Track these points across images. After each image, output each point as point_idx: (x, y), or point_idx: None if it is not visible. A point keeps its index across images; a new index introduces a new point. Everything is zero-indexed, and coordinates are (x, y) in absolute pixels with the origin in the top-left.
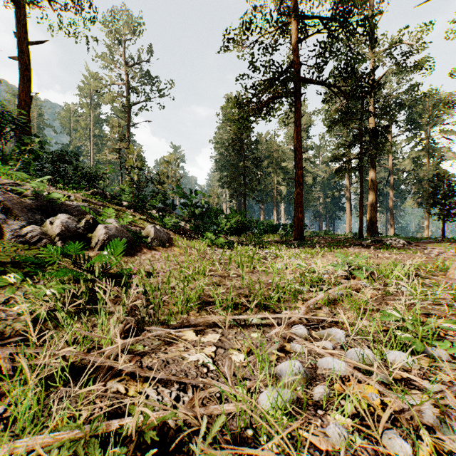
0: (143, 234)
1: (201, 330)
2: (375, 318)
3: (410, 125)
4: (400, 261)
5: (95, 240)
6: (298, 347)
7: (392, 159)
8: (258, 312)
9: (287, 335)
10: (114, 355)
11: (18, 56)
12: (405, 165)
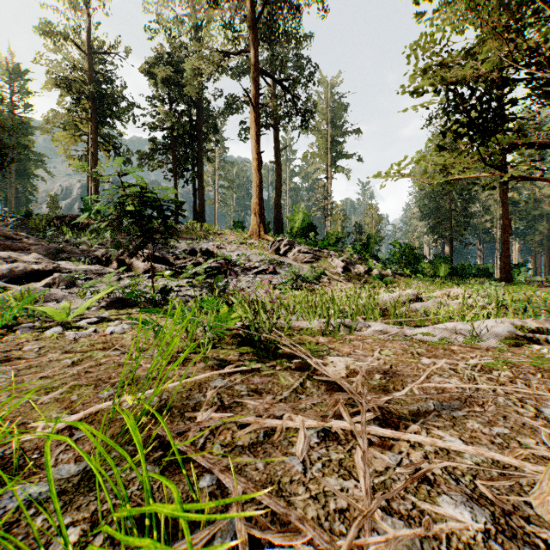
0: (385, 273)
1: None
2: None
3: None
4: None
5: (374, 275)
6: None
7: None
8: None
9: None
10: None
11: (275, 161)
12: None
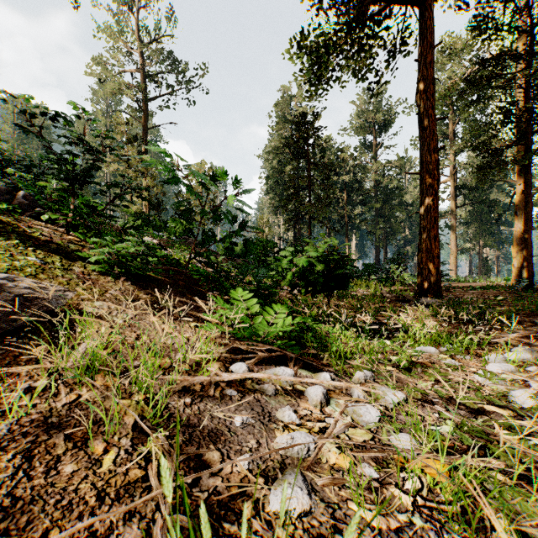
0: None
1: None
2: None
3: None
4: None
5: None
6: None
7: None
8: None
9: None
10: None
11: None
12: None
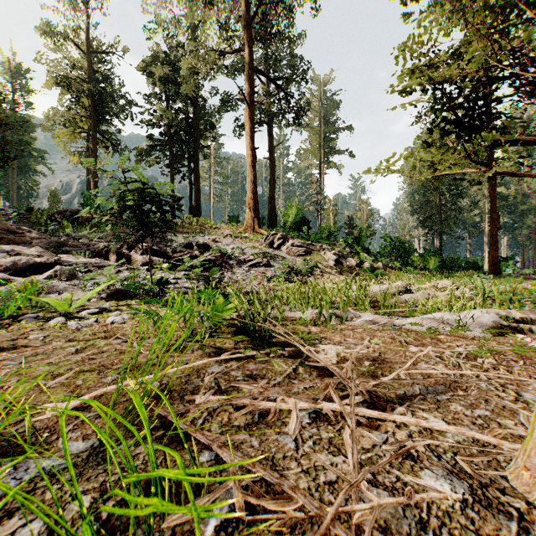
0: (376, 266)
1: None
2: None
3: None
4: None
5: (365, 268)
6: None
7: None
8: None
9: None
10: None
11: (269, 157)
12: None
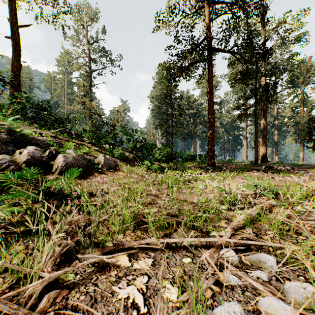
0: (96, 161)
1: (134, 253)
2: (312, 248)
3: (290, 84)
4: (293, 182)
5: (56, 166)
6: (232, 278)
7: (276, 109)
8: (187, 232)
9: (218, 261)
10: (36, 294)
11: (12, 36)
12: (286, 113)
